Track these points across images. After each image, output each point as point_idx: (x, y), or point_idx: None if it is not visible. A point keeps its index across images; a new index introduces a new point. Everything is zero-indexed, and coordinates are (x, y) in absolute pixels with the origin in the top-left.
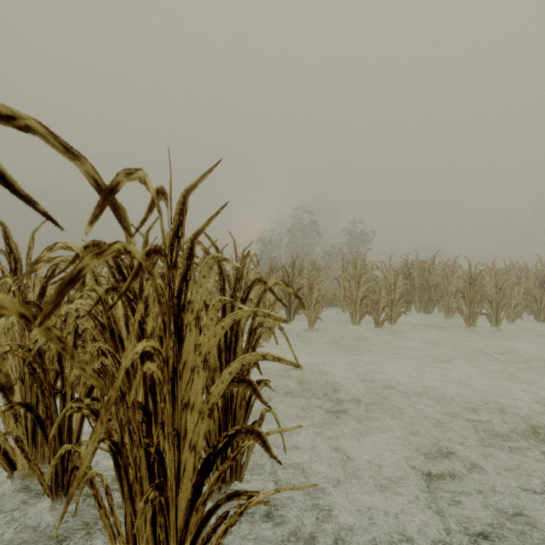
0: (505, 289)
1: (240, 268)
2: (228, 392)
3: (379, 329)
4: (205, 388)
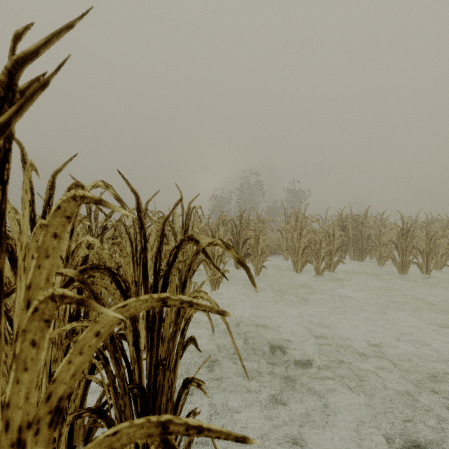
0: (435, 240)
1: (186, 221)
2: (150, 389)
3: (319, 276)
4: (112, 391)
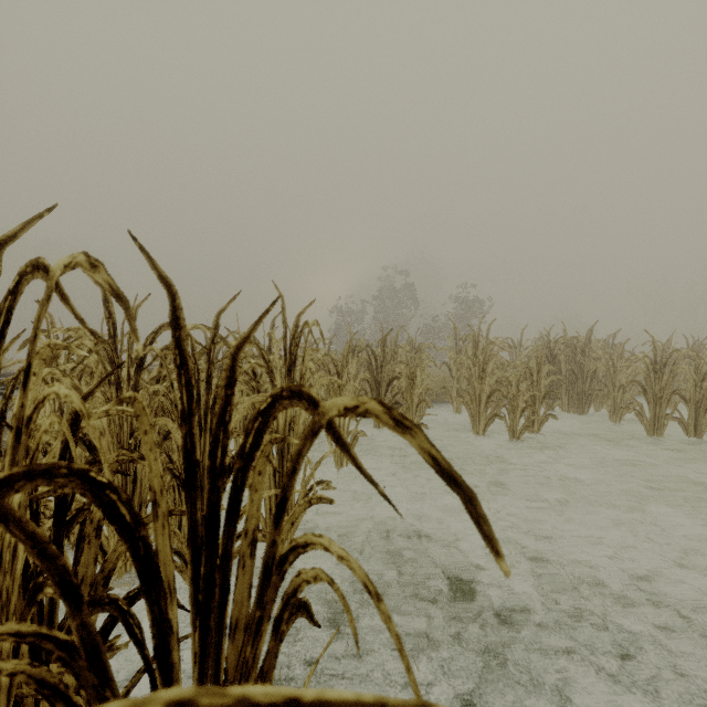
0: None
1: (292, 348)
2: None
3: (516, 441)
4: None
